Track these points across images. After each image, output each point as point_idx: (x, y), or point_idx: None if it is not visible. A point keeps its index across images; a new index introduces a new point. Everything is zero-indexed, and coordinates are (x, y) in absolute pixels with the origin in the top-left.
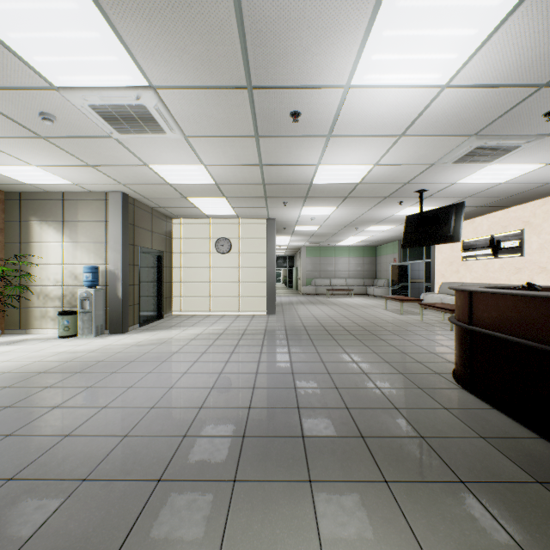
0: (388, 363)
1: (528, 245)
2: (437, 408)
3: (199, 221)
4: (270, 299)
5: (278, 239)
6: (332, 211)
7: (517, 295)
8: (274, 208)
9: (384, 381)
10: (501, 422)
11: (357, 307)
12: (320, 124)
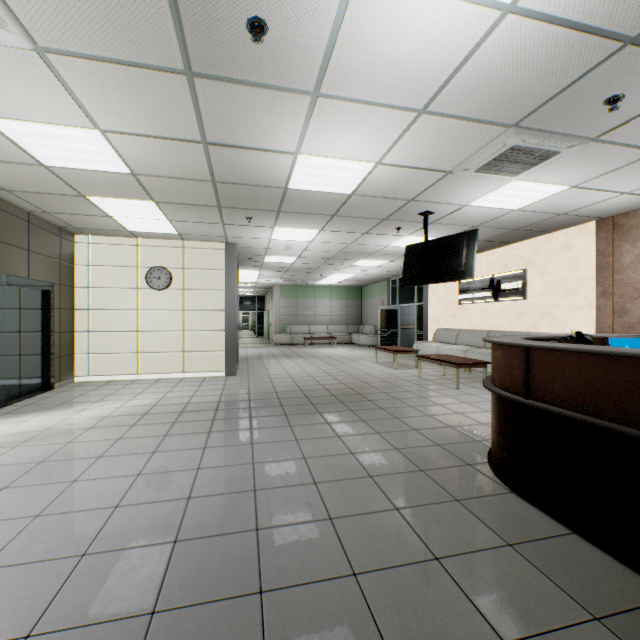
0: (399, 452)
1: (530, 287)
2: (498, 547)
3: (120, 240)
4: (229, 354)
5: (242, 273)
6: (313, 237)
7: (627, 356)
8: (234, 226)
9: (402, 490)
10: (600, 566)
11: (343, 360)
12: (303, 62)
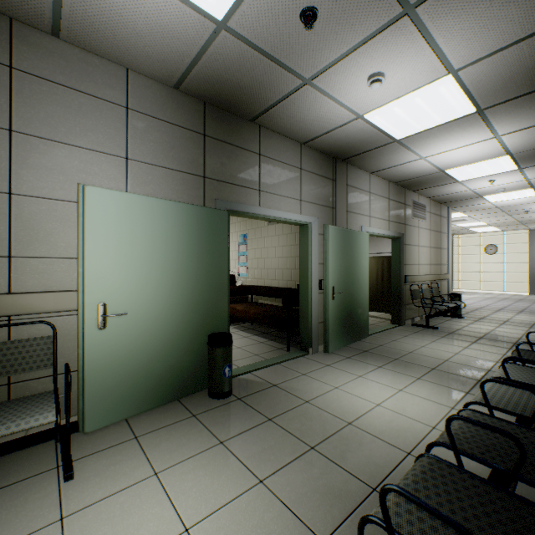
0: None
1: None
2: None
3: (471, 235)
4: (531, 284)
5: None
6: None
7: None
8: (531, 226)
9: None
10: None
11: None
12: None
